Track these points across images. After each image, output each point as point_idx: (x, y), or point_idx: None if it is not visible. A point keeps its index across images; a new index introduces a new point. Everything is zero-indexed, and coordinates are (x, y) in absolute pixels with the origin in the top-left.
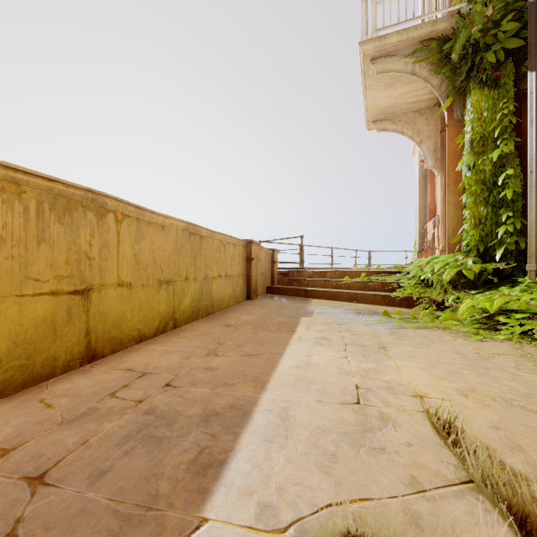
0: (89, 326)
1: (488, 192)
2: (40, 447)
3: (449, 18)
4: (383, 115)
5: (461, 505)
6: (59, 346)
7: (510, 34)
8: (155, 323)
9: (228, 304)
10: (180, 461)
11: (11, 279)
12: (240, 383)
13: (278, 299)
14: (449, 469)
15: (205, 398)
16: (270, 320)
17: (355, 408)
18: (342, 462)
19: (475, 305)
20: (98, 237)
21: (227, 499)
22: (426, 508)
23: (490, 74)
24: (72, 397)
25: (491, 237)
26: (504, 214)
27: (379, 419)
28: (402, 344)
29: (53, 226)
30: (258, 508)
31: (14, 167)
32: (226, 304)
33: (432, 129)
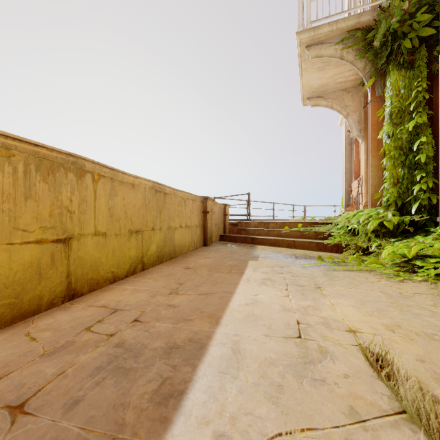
0: (70, 269)
1: (405, 156)
2: (23, 377)
3: (372, 11)
4: (316, 93)
5: (397, 435)
6: (43, 286)
7: (424, 24)
8: (126, 266)
9: (188, 249)
10: (145, 391)
11: (1, 230)
12: (197, 319)
13: (229, 245)
14: (383, 400)
15: (168, 332)
16: (223, 264)
17: (297, 341)
18: (288, 393)
19: (395, 251)
20: (78, 194)
21: (186, 428)
22: (366, 438)
23: (406, 57)
24: (53, 331)
25: (407, 194)
26: (418, 174)
27: (319, 352)
28: (334, 284)
29: (38, 184)
30: (213, 438)
31: (4, 134)
32: (186, 249)
33: (357, 105)
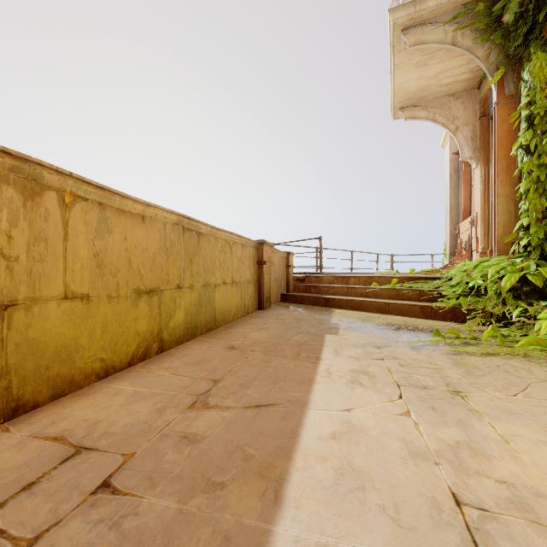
0: (6, 364)
1: None
2: None
3: None
4: (412, 100)
5: None
6: None
7: None
8: (130, 348)
9: (235, 316)
10: None
11: None
12: (235, 483)
13: (294, 308)
14: None
15: (162, 532)
16: (286, 340)
17: None
18: None
19: None
20: (26, 226)
21: None
22: None
23: None
24: None
25: None
26: None
27: None
28: (481, 385)
29: None
30: None
31: None
32: (233, 316)
33: (470, 115)
